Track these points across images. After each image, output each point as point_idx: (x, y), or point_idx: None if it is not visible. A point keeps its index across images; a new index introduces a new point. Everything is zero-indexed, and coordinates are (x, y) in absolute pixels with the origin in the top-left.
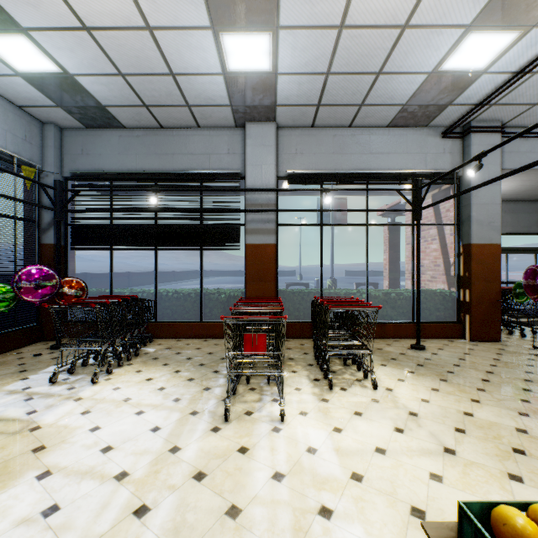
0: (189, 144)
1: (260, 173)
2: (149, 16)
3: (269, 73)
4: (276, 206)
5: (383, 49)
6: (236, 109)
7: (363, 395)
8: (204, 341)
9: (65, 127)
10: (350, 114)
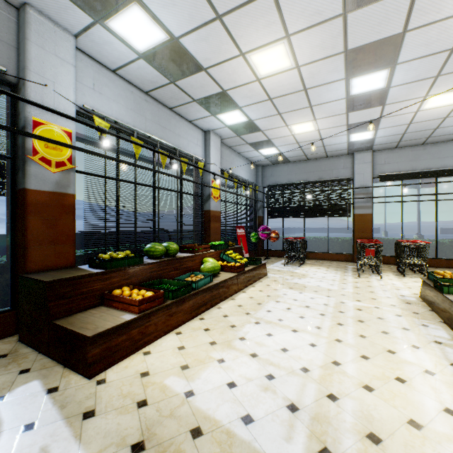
0: (322, 166)
1: (362, 177)
2: (323, 137)
3: (371, 138)
4: (372, 194)
5: (435, 123)
6: (350, 149)
7: (420, 279)
8: (331, 261)
9: (264, 165)
10: (421, 141)
